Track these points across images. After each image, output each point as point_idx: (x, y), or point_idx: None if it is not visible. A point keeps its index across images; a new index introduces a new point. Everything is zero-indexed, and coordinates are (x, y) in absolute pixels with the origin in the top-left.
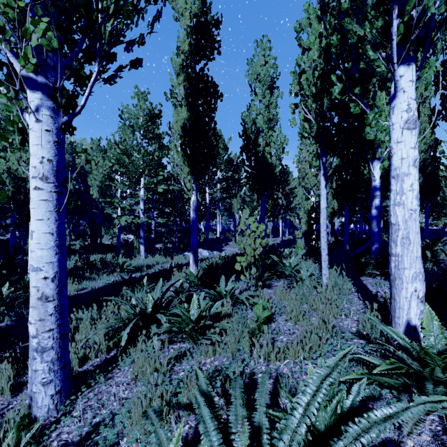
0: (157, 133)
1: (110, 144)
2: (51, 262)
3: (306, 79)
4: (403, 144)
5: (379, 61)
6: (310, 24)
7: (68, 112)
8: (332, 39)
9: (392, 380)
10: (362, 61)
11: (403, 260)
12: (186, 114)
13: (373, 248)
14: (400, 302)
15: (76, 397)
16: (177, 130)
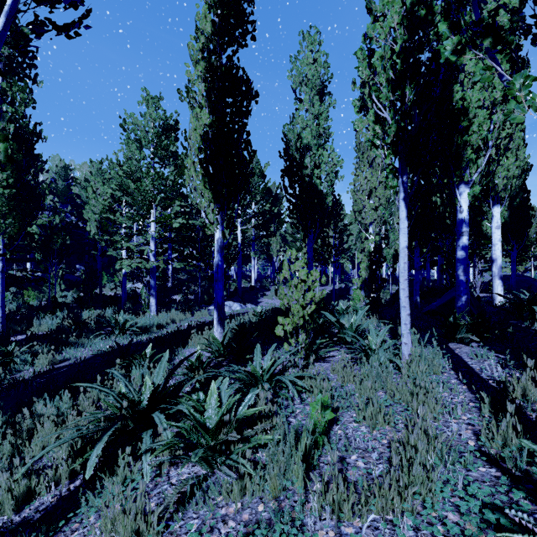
0: (172, 150)
1: (111, 166)
2: None
3: (380, 58)
4: None
5: None
6: None
7: None
8: None
9: None
10: None
11: None
12: (207, 117)
13: (459, 303)
14: None
15: None
16: (195, 141)
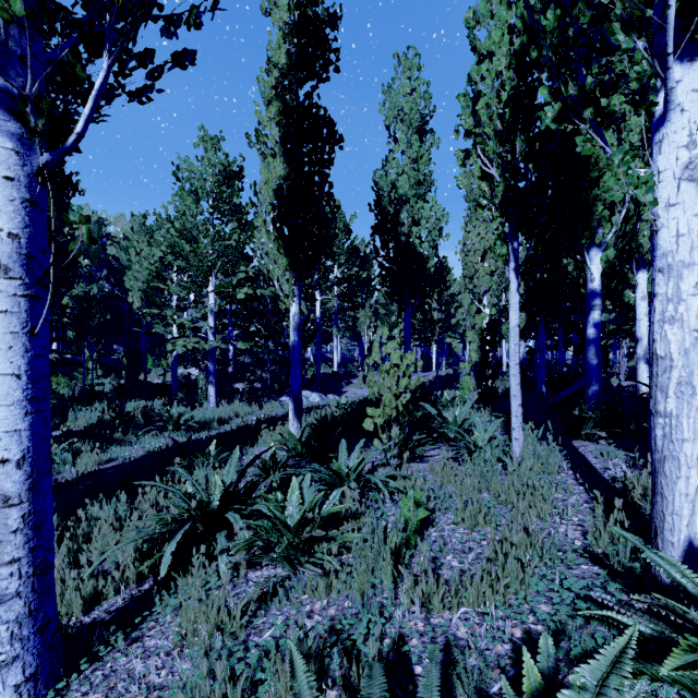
0: (236, 203)
1: (159, 222)
2: (15, 431)
3: (485, 105)
4: (680, 209)
5: (637, 51)
6: (491, 13)
7: (55, 147)
8: (541, 23)
9: (686, 675)
10: (595, 61)
11: (680, 424)
12: (281, 169)
13: (589, 392)
14: (674, 502)
15: (69, 680)
16: (267, 196)
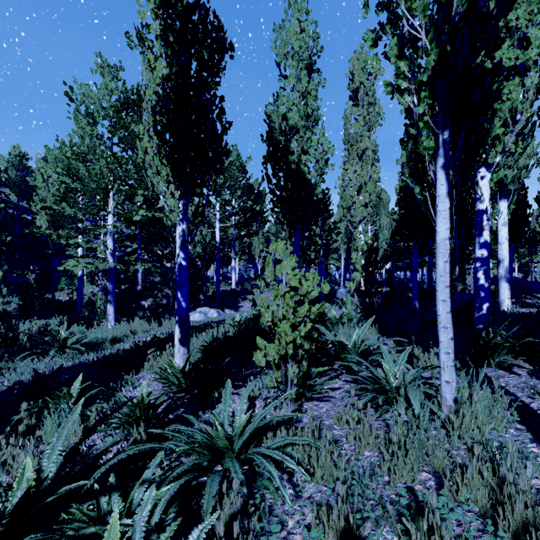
0: (134, 129)
1: (63, 149)
2: None
3: None
4: None
5: None
6: None
7: None
8: None
9: None
10: None
11: None
12: (163, 67)
13: (479, 312)
14: None
15: None
16: (150, 102)
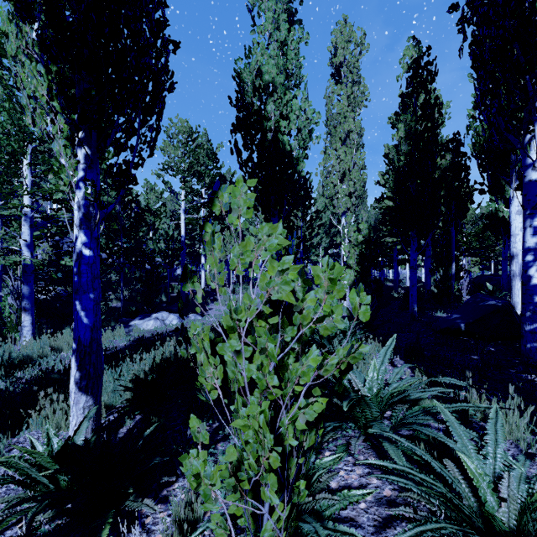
0: None
1: None
2: None
3: None
4: None
5: None
6: None
7: None
8: None
9: None
10: None
11: None
12: None
13: (532, 324)
14: None
15: None
16: None
